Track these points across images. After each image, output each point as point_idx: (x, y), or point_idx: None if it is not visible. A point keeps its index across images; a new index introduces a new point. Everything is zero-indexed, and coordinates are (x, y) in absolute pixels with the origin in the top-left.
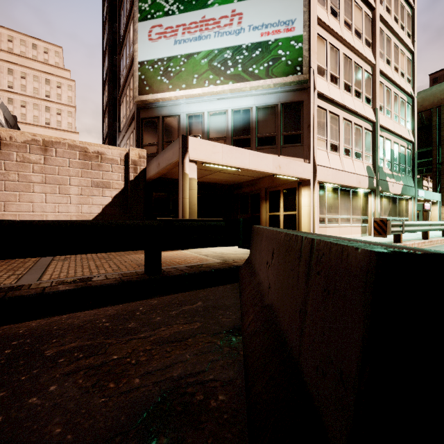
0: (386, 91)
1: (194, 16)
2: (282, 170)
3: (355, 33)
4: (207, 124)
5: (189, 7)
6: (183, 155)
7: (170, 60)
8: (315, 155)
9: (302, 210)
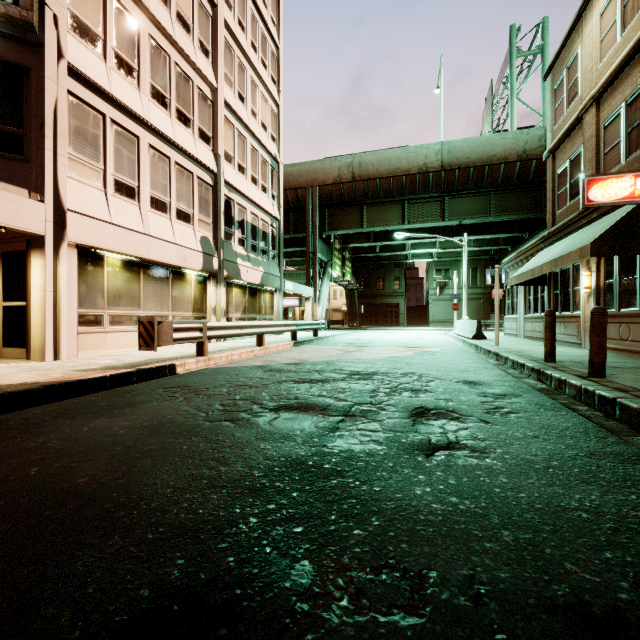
0: (238, 138)
1: None
2: None
3: (178, 18)
4: None
5: None
6: None
7: None
8: (62, 188)
9: (32, 298)
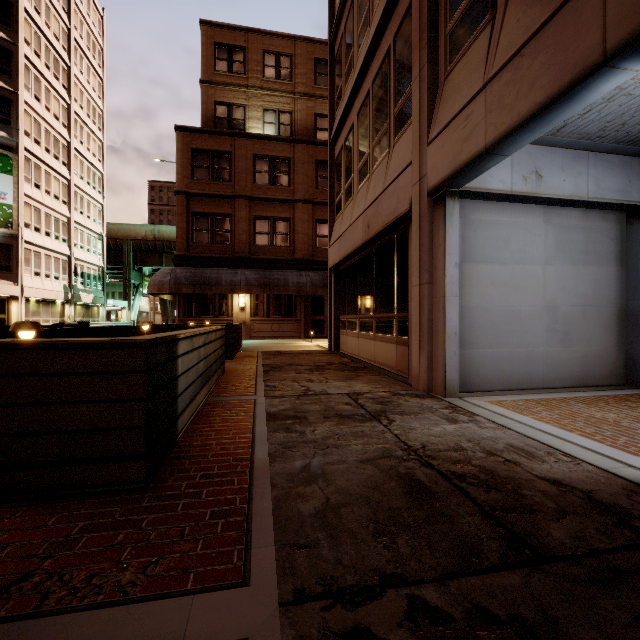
0: (80, 233)
1: None
2: None
3: (54, 197)
4: None
5: None
6: None
7: None
8: (23, 280)
9: (13, 315)
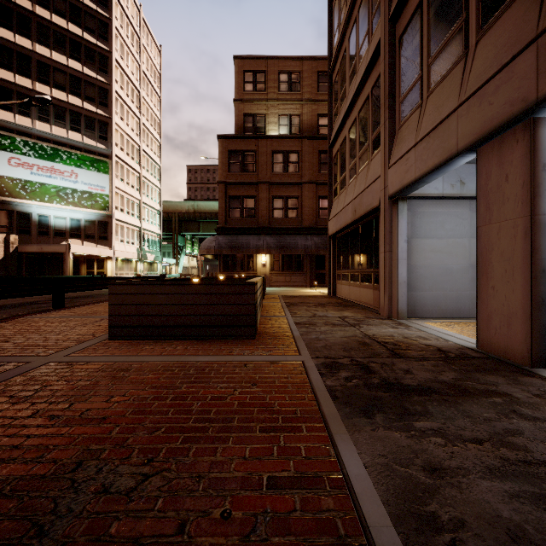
0: (146, 211)
1: (46, 163)
2: (102, 254)
3: (132, 186)
4: (53, 222)
5: (42, 157)
6: (69, 251)
7: (27, 182)
8: (114, 246)
9: (108, 270)
